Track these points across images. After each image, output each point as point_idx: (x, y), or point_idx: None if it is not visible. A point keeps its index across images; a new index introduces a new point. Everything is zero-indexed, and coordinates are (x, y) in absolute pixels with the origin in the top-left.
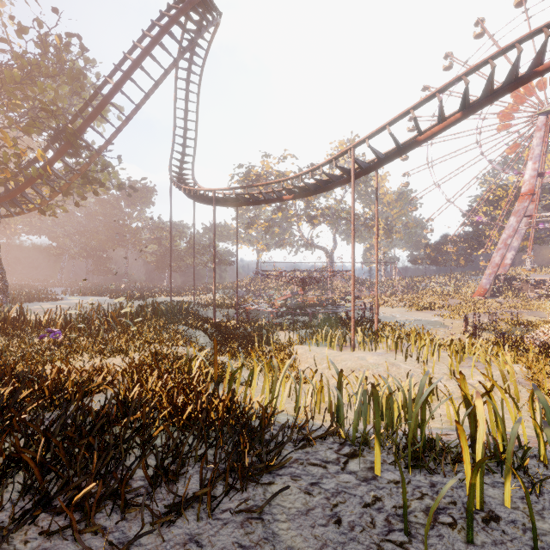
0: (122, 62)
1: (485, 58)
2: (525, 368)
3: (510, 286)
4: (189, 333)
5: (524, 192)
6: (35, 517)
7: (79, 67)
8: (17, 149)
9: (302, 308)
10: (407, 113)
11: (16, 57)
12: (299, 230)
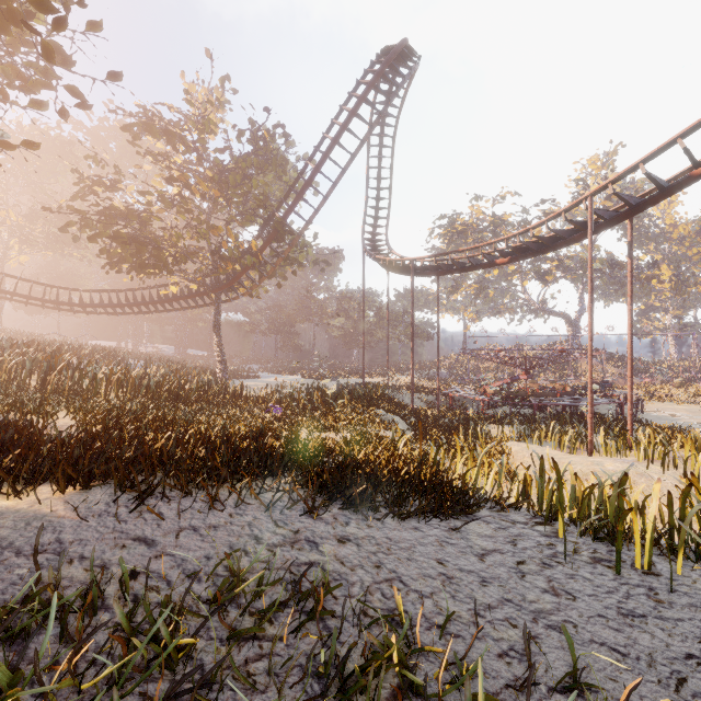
0: (321, 142)
1: None
2: None
3: None
4: (387, 418)
5: None
6: (333, 502)
7: (281, 152)
8: (237, 243)
9: (524, 398)
10: (672, 144)
11: (238, 161)
12: (524, 291)
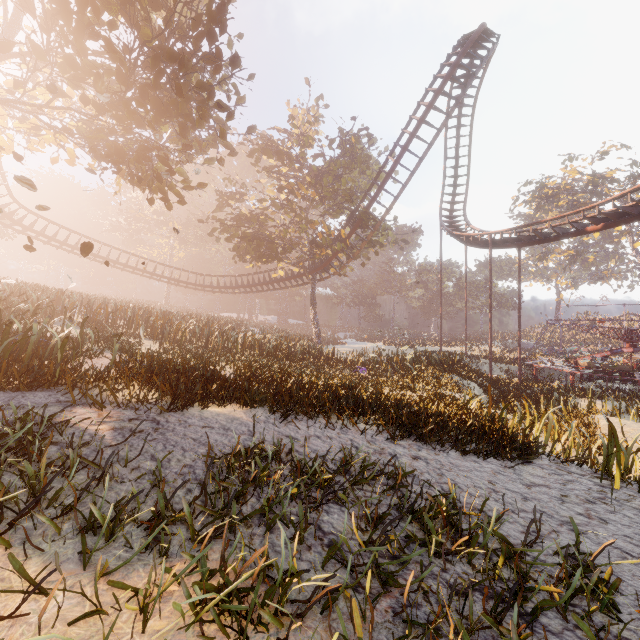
0: (400, 138)
1: None
2: None
3: None
4: (463, 384)
5: None
6: (409, 436)
7: (365, 150)
8: (329, 232)
9: (628, 373)
10: None
11: (330, 166)
12: (635, 254)
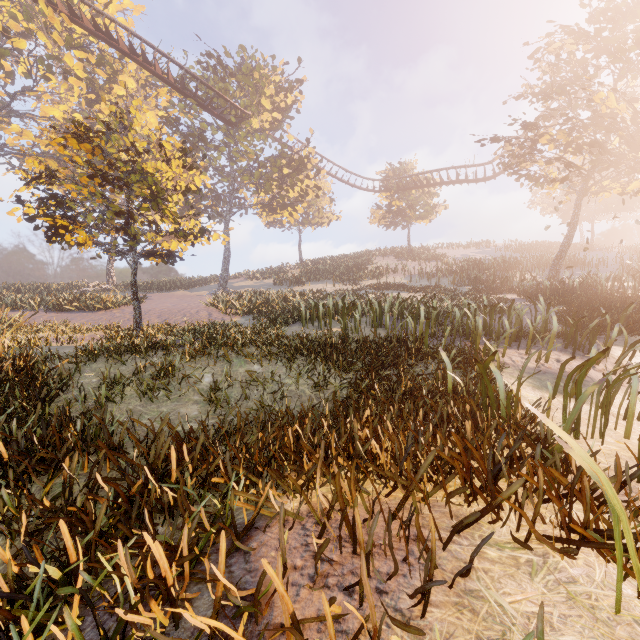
0: None
1: None
2: None
3: None
4: None
5: None
6: None
7: None
8: None
9: None
10: None
11: None
12: None
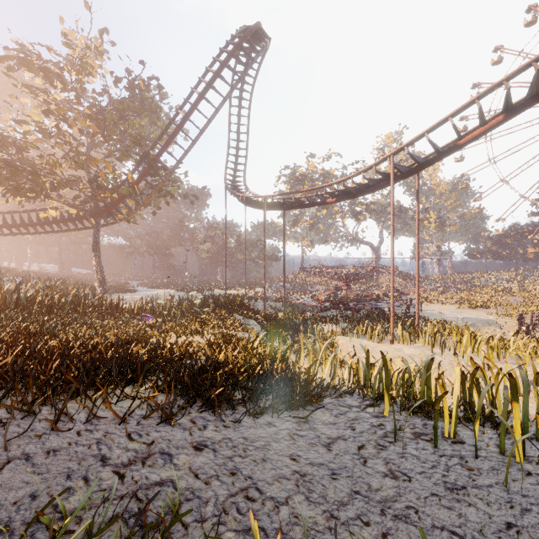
0: (190, 95)
1: (528, 62)
2: None
3: None
4: (245, 322)
5: None
6: (192, 405)
7: (156, 101)
8: (115, 174)
9: (345, 303)
10: (446, 121)
11: (115, 103)
12: (344, 226)
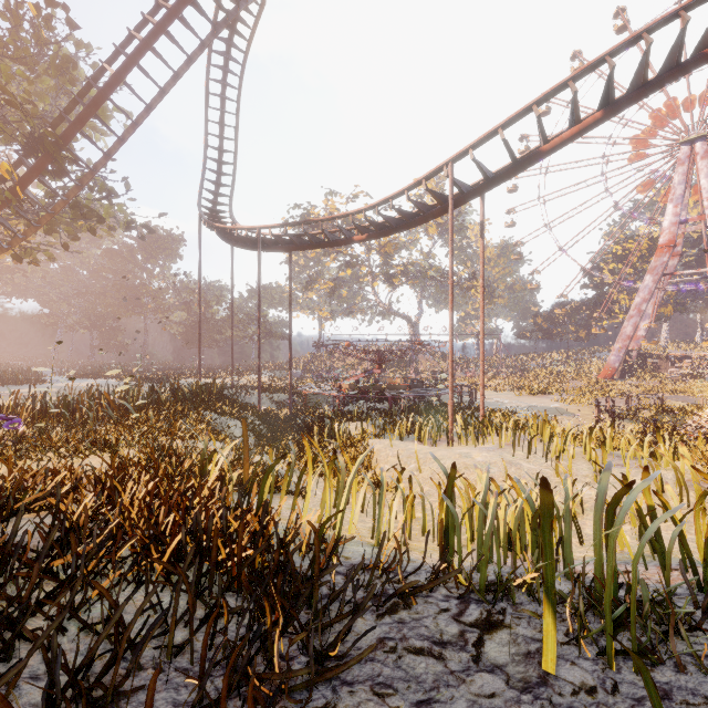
0: (126, 42)
1: (638, 32)
2: (699, 466)
3: (645, 365)
4: (220, 423)
5: (663, 243)
6: None
7: (67, 53)
8: None
9: (378, 393)
10: (528, 111)
11: None
12: (374, 293)
